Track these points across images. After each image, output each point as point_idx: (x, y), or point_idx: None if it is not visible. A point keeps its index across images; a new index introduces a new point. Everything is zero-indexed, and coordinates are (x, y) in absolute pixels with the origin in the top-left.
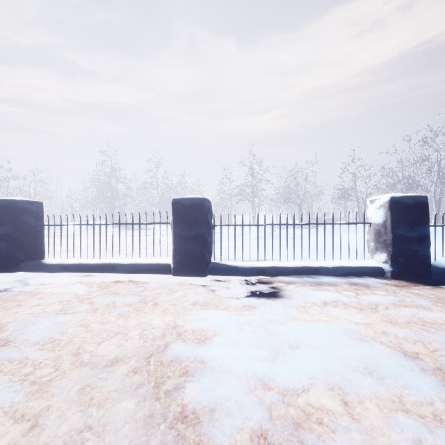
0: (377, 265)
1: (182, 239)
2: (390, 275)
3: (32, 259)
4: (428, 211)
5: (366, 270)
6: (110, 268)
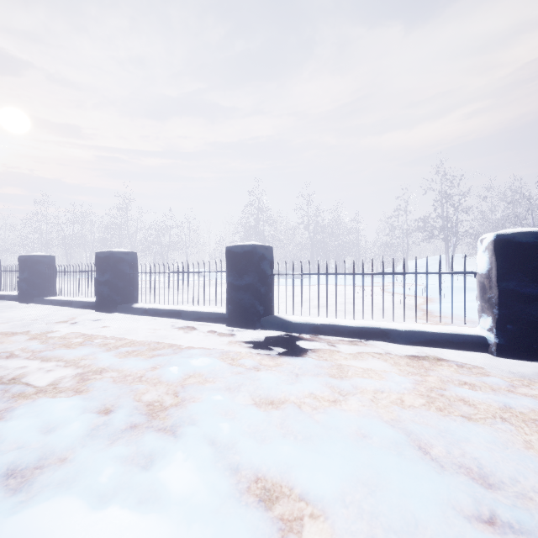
0: None
1: (518, 299)
2: None
3: (267, 313)
4: None
5: None
6: (378, 334)
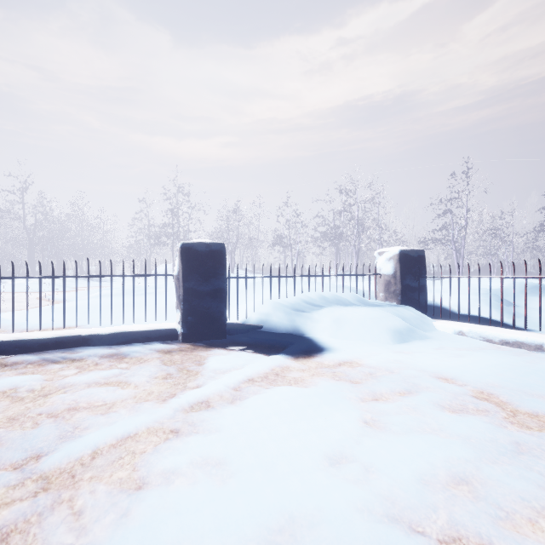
0: (174, 326)
1: None
2: (181, 338)
3: None
4: (224, 261)
5: (156, 334)
6: None
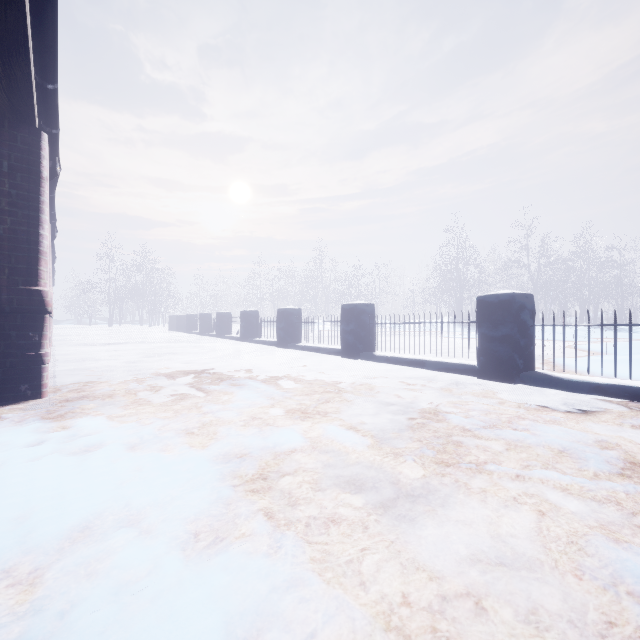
0: None
1: (486, 340)
2: None
3: (367, 350)
4: None
5: None
6: (420, 363)
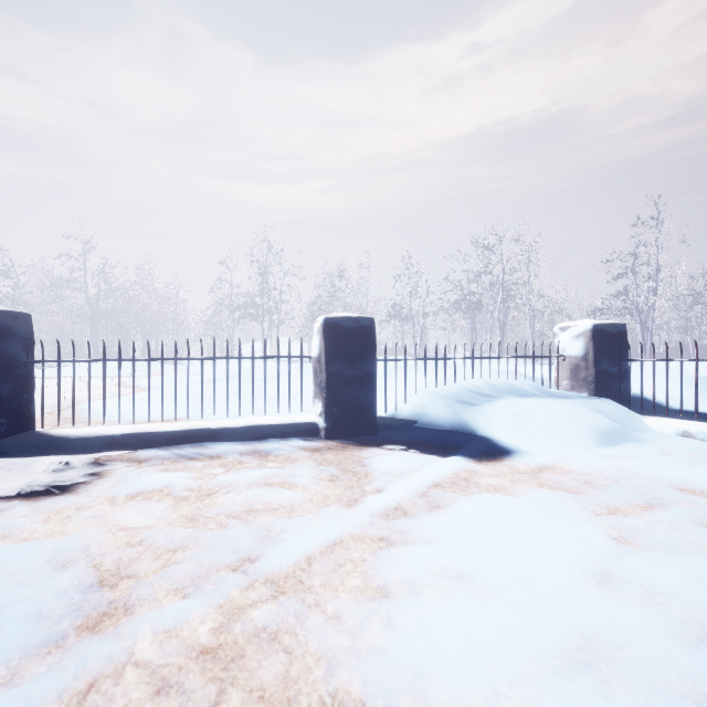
0: (313, 419)
1: None
2: (324, 434)
3: None
4: (374, 340)
5: (294, 429)
6: None
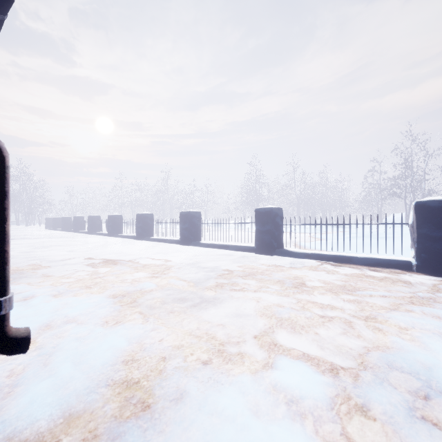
0: (408, 259)
1: (259, 232)
2: (415, 268)
3: (196, 240)
4: None
5: (394, 263)
6: (226, 247)
